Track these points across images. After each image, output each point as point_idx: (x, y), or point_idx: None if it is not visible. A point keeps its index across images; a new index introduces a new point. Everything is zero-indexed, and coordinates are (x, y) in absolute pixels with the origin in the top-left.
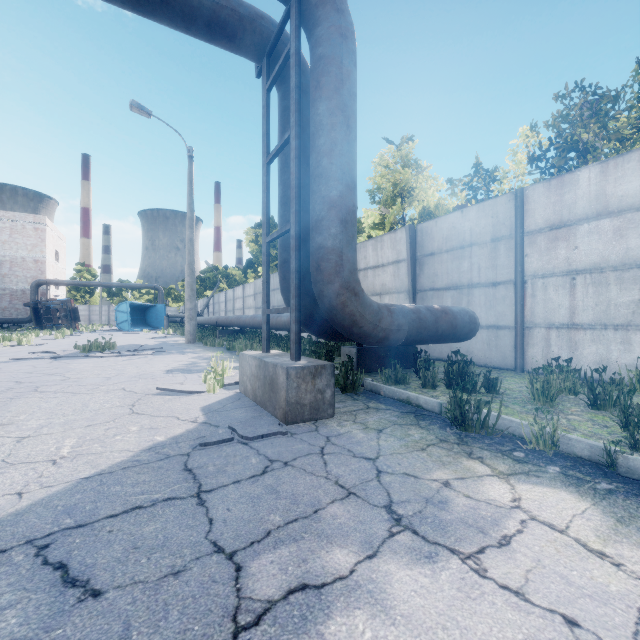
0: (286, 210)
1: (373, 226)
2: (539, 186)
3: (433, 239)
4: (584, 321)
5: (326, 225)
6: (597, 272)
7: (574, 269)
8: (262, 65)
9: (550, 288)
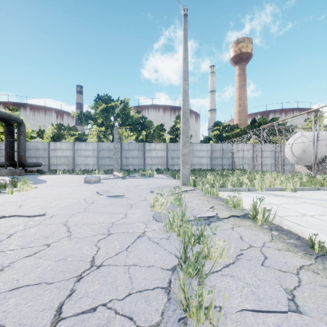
0: (10, 146)
1: (1, 133)
2: (52, 142)
3: (30, 146)
4: (58, 164)
5: (22, 152)
6: (60, 157)
7: (57, 156)
8: (5, 123)
9: (54, 159)
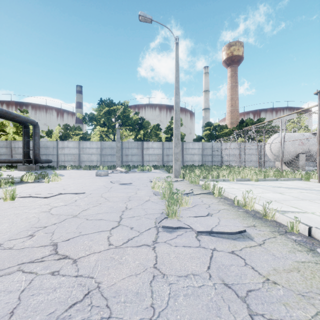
0: (26, 145)
1: (14, 133)
2: (60, 141)
3: (40, 144)
4: (66, 160)
5: (37, 150)
6: (67, 154)
7: (65, 154)
8: (22, 125)
9: (62, 156)
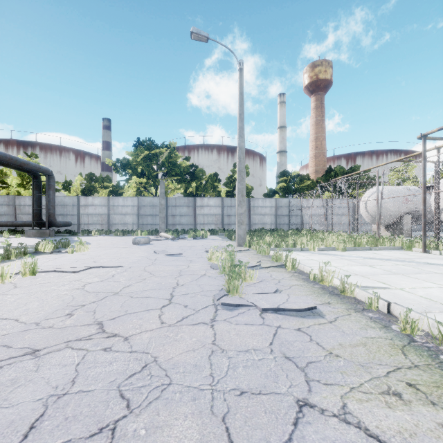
0: (37, 203)
1: (18, 185)
2: (83, 197)
3: (55, 201)
4: (90, 223)
5: (52, 209)
6: (92, 215)
7: (89, 214)
8: (32, 175)
9: (85, 217)
